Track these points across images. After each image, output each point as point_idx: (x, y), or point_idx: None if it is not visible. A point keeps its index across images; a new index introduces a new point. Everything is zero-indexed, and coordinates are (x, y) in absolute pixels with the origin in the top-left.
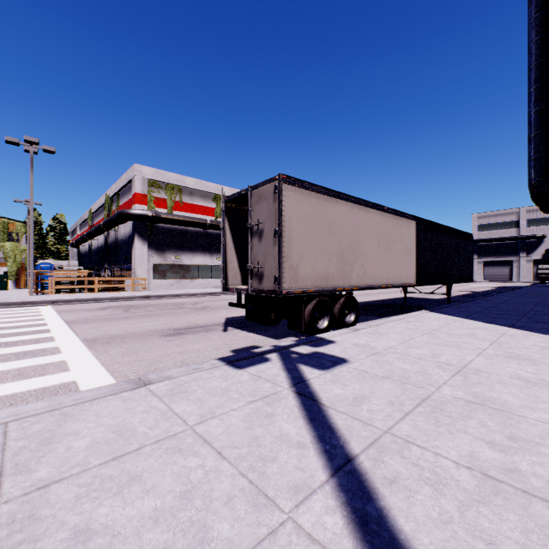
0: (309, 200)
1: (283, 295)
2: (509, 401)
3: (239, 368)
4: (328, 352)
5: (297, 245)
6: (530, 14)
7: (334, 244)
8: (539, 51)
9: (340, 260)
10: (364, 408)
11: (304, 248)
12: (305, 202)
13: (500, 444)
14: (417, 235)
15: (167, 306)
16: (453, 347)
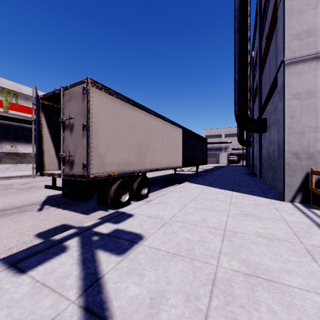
0: (114, 104)
1: (91, 179)
2: (270, 266)
3: (22, 272)
4: (127, 228)
5: (104, 138)
6: (236, 24)
7: (133, 139)
8: (240, 44)
9: (138, 151)
10: None
11: (109, 141)
12: (111, 105)
13: None
14: (183, 137)
15: None
16: (212, 211)
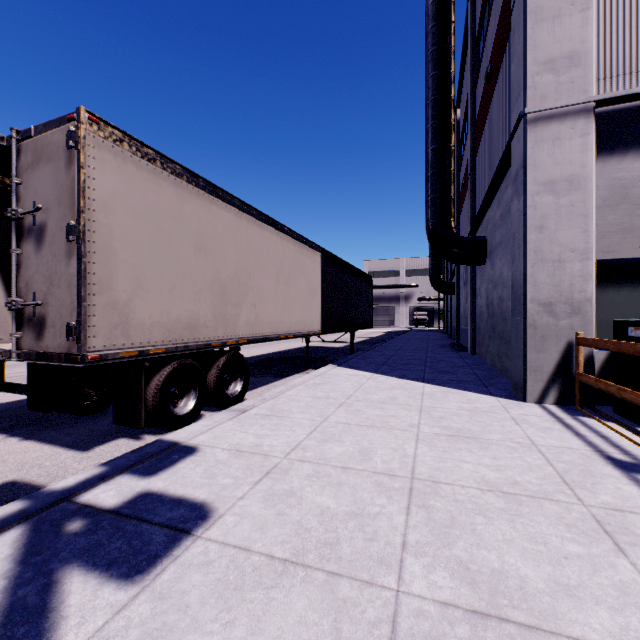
0: (156, 183)
1: (90, 363)
2: (526, 579)
3: None
4: (175, 487)
5: (127, 263)
6: (428, 45)
7: (207, 269)
8: (436, 86)
9: (219, 296)
10: None
11: (144, 270)
12: (148, 185)
13: None
14: (322, 271)
15: None
16: (382, 429)
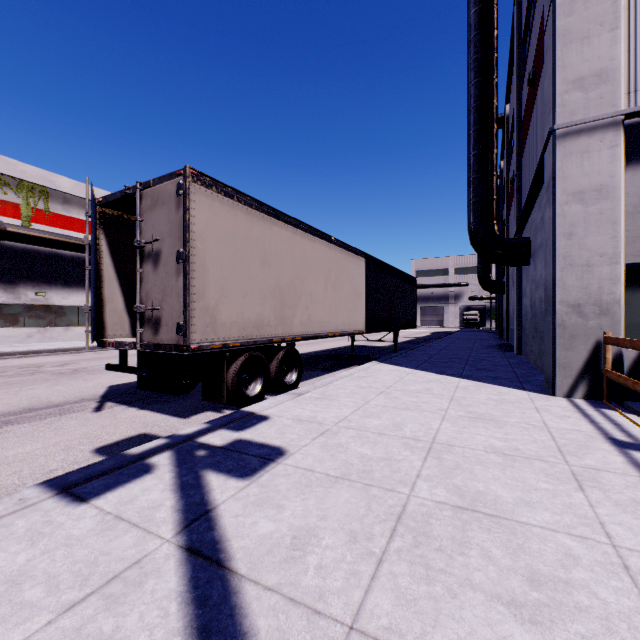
0: (234, 214)
1: (192, 352)
2: (500, 496)
3: (82, 500)
4: (258, 437)
5: (215, 277)
6: (470, 54)
7: (270, 278)
8: (478, 93)
9: (279, 301)
10: (310, 565)
11: (226, 282)
12: (228, 216)
13: (526, 603)
14: (367, 275)
15: (6, 371)
16: (414, 411)
